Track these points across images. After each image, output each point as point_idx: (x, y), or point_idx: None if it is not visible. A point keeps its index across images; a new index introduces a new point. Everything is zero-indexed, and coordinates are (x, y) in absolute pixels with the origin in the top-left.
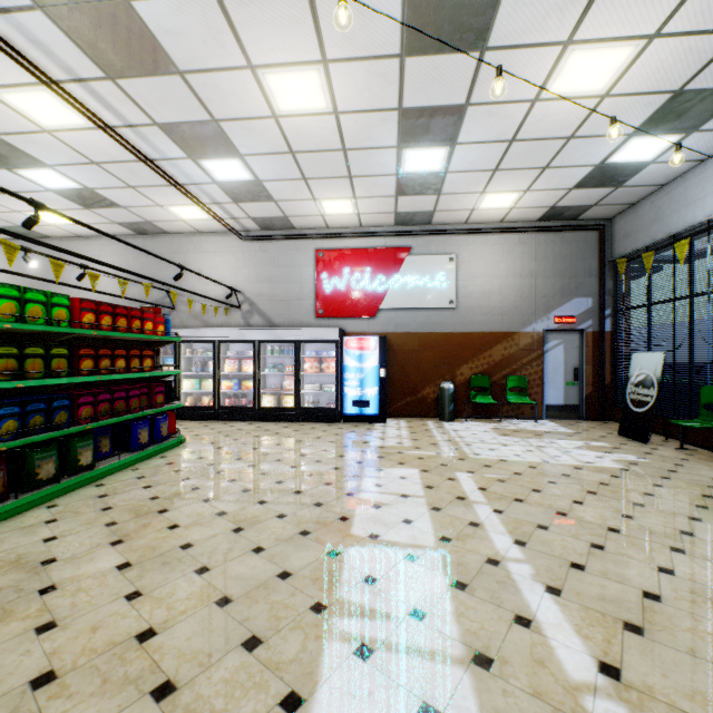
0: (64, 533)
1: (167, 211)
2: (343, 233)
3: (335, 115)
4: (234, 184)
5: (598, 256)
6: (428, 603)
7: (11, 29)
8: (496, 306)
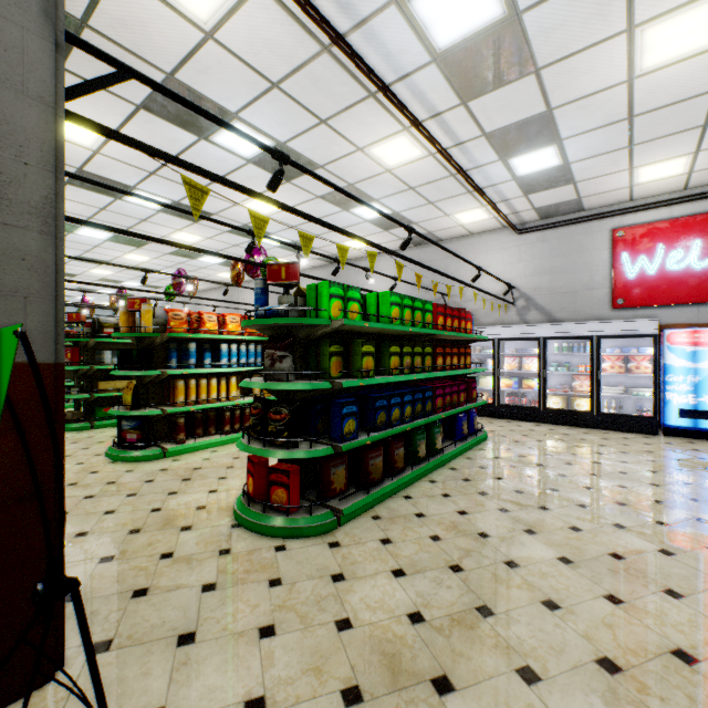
0: (467, 509)
1: (451, 219)
2: (654, 202)
3: None
4: (534, 175)
5: None
6: None
7: (403, 90)
8: None
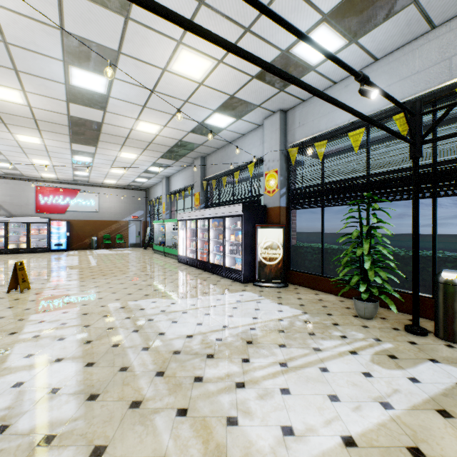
0: None
1: None
2: (50, 181)
3: (53, 165)
4: (3, 166)
5: (146, 199)
6: (75, 262)
7: None
8: (113, 212)
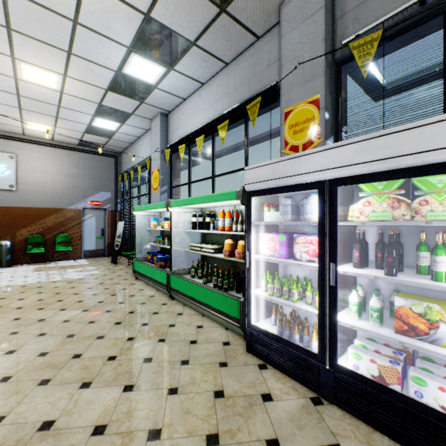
0: None
1: None
2: None
3: None
4: None
5: (115, 171)
6: None
7: None
8: (50, 192)
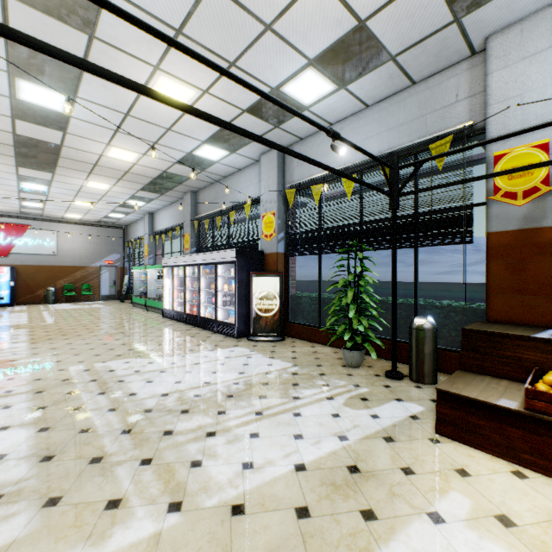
0: None
1: None
2: None
3: None
4: None
5: (123, 239)
6: (22, 320)
7: None
8: (78, 255)
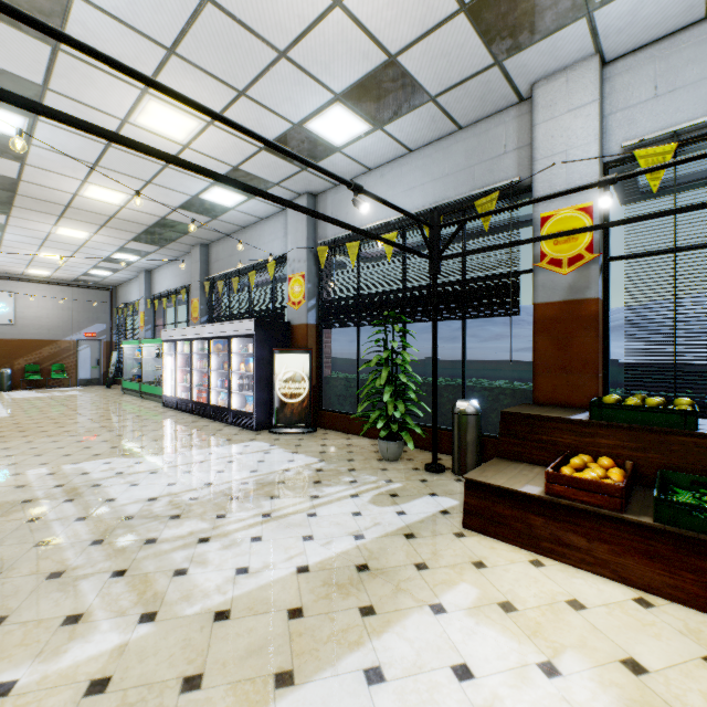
0: None
1: None
2: None
3: None
4: None
5: (110, 304)
6: None
7: None
8: (46, 325)
